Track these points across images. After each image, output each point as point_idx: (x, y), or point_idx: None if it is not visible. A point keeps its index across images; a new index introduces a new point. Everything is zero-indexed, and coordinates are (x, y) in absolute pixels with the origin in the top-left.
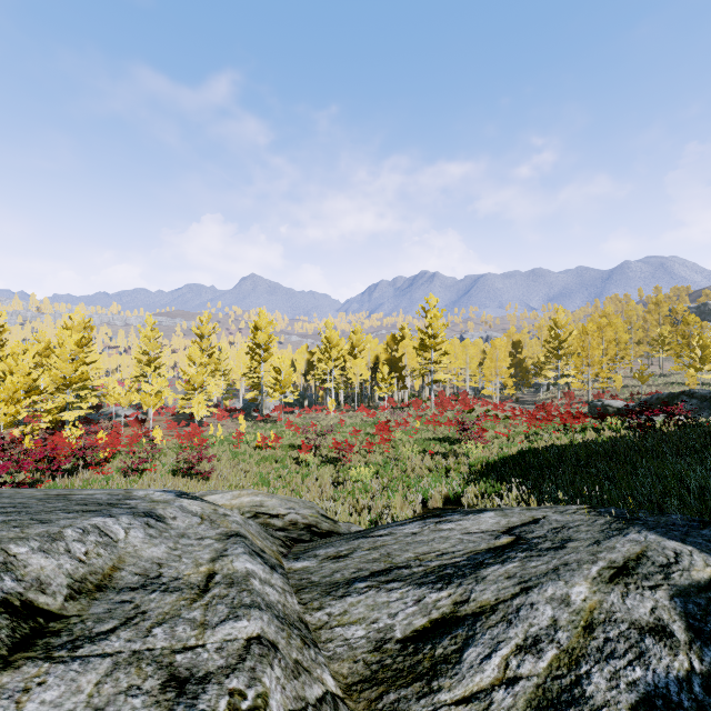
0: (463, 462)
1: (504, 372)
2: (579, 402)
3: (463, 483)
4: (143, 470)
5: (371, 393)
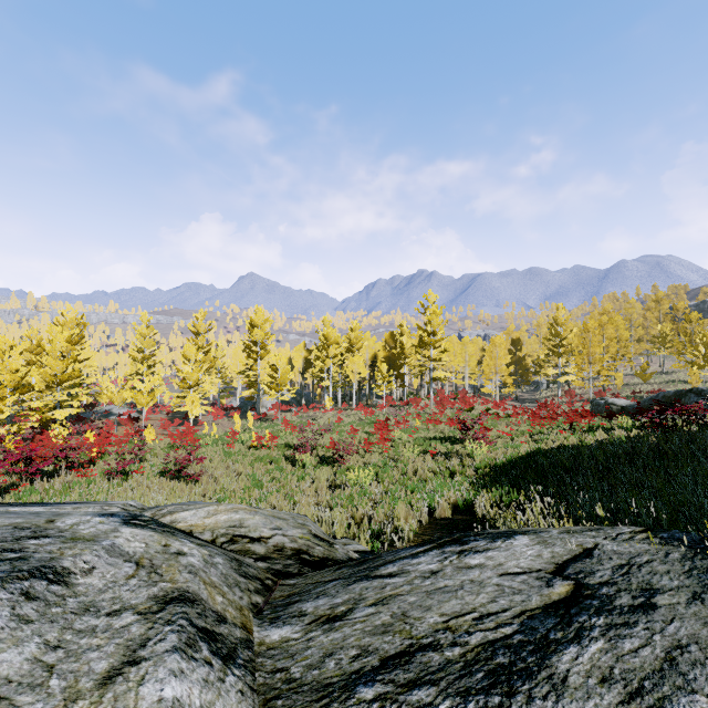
0: (468, 464)
1: (504, 370)
2: (580, 400)
3: (472, 489)
4: (129, 472)
5: (369, 392)
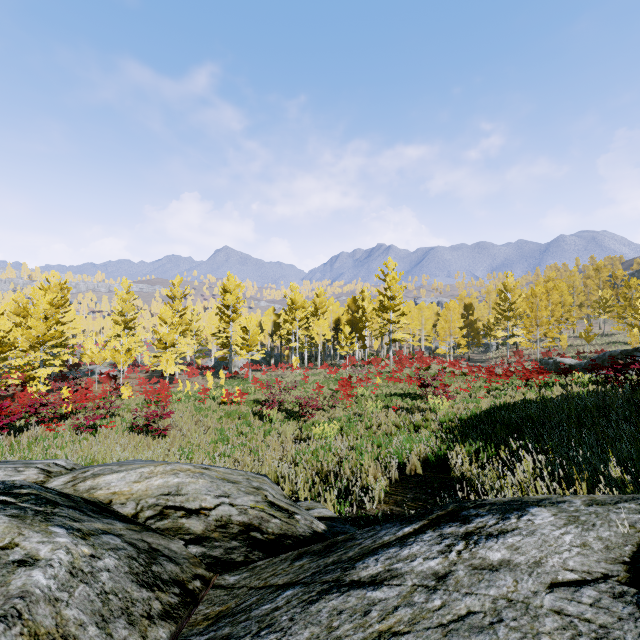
0: (431, 418)
1: (458, 332)
2: (527, 360)
3: (442, 444)
4: (99, 427)
5: (333, 353)
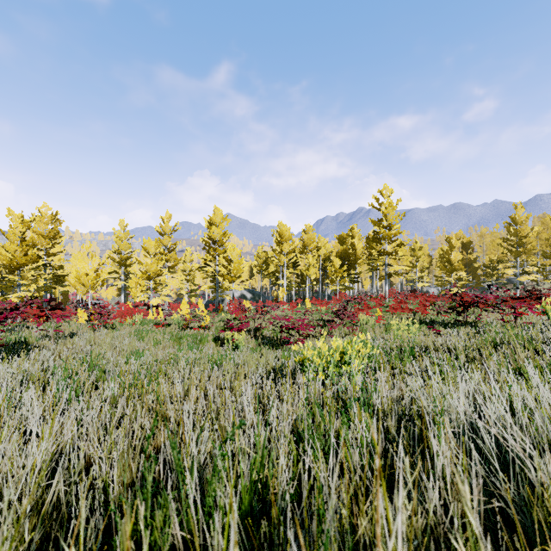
0: None
1: (460, 269)
2: None
3: None
4: None
5: (321, 293)
